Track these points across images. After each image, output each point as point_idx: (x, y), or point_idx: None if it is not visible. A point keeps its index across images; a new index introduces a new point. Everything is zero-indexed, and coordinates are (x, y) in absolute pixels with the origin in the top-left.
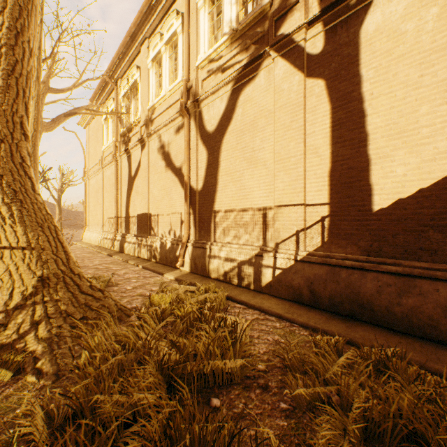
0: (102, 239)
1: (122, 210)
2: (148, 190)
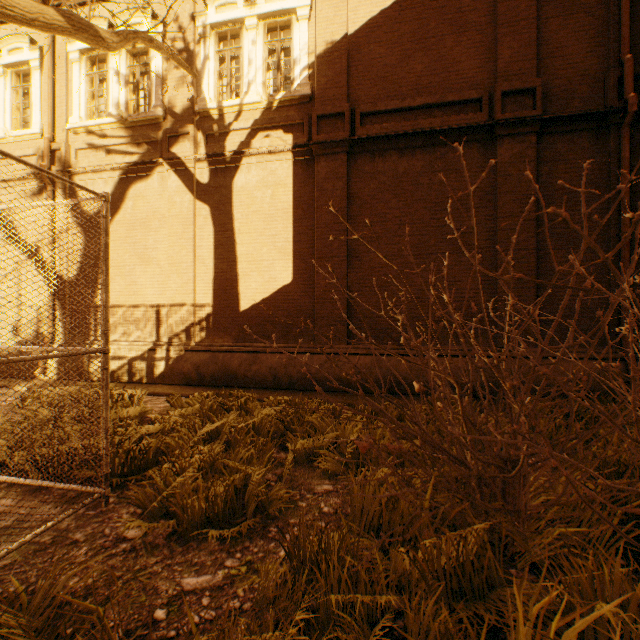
0: None
1: None
2: None
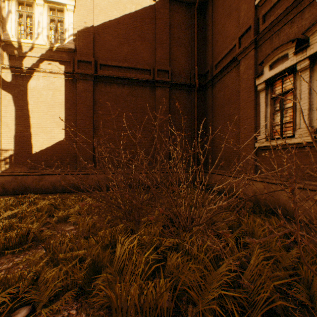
0: None
1: None
2: None
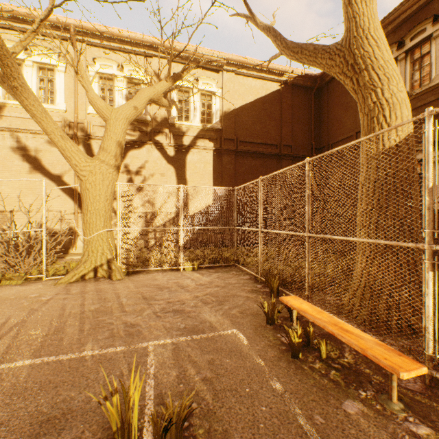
0: None
1: None
2: None
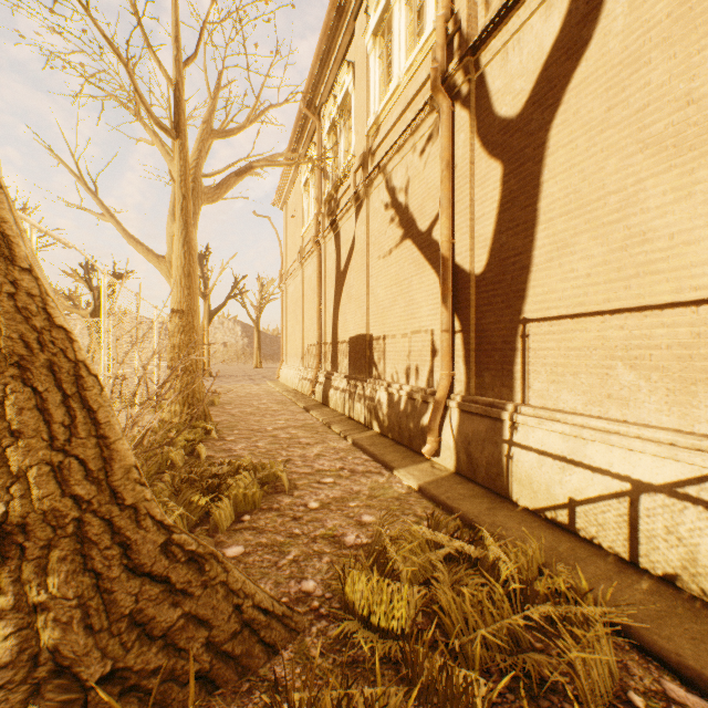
0: (300, 380)
1: (327, 331)
2: (366, 290)
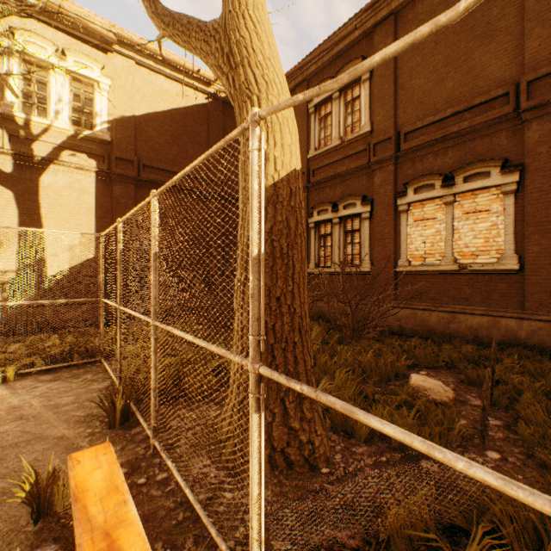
0: None
1: None
2: None
